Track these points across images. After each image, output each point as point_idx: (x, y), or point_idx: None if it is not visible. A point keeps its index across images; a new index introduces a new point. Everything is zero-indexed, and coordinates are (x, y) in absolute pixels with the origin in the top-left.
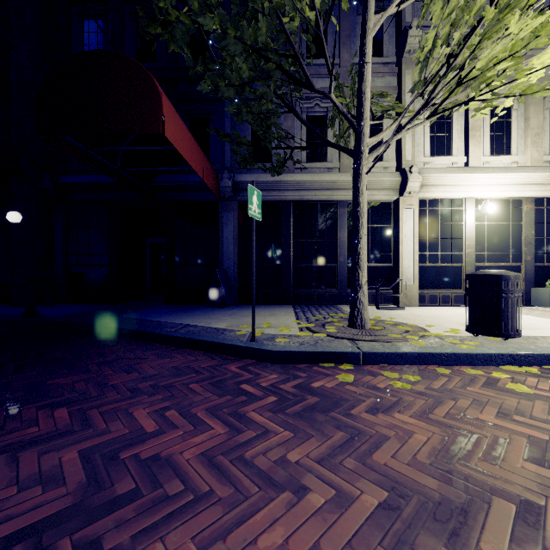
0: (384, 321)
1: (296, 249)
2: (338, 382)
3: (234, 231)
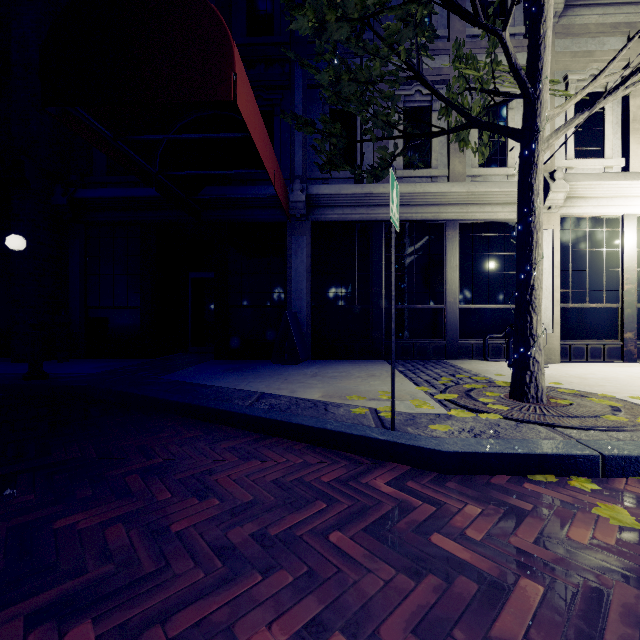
0: (551, 389)
1: (388, 285)
2: (614, 529)
3: (306, 261)
